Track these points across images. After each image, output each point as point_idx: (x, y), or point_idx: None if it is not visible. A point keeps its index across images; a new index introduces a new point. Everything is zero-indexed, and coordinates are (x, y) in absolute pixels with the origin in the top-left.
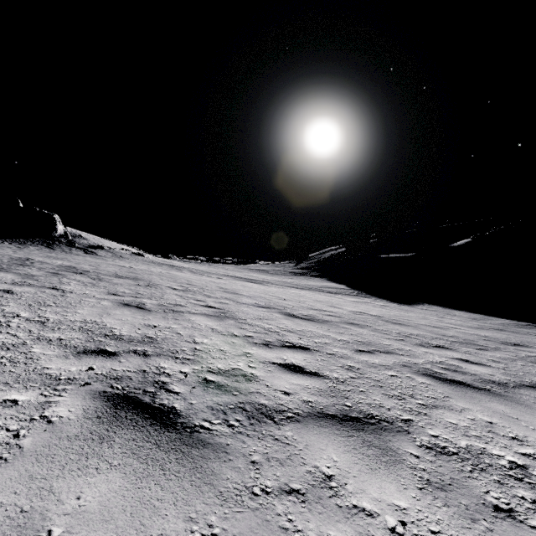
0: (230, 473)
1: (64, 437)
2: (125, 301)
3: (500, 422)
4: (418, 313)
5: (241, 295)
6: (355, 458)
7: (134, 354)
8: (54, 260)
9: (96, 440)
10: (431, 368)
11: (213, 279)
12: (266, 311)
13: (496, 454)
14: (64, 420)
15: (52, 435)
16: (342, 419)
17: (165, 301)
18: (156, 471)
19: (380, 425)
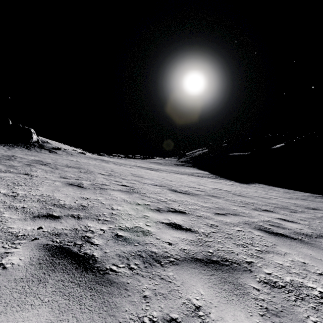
0: (128, 306)
1: (12, 280)
2: (70, 182)
3: (310, 262)
4: (252, 189)
5: (144, 178)
6: (216, 292)
7: (71, 217)
8: (30, 156)
9: (35, 281)
10: (263, 224)
11: (127, 168)
12: (159, 188)
13: (310, 286)
14: (15, 266)
15: (4, 278)
16: (207, 262)
17: (96, 182)
18: (74, 306)
19: (232, 266)
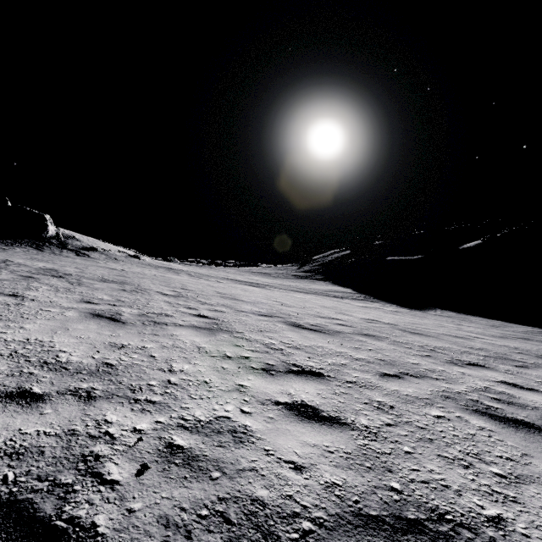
0: None
1: None
2: (97, 310)
3: None
4: (433, 320)
5: (240, 301)
6: None
7: (72, 397)
8: (37, 262)
9: None
10: (480, 399)
11: (212, 282)
12: (268, 321)
13: None
14: None
15: None
16: (395, 528)
17: (149, 309)
18: None
19: (460, 537)
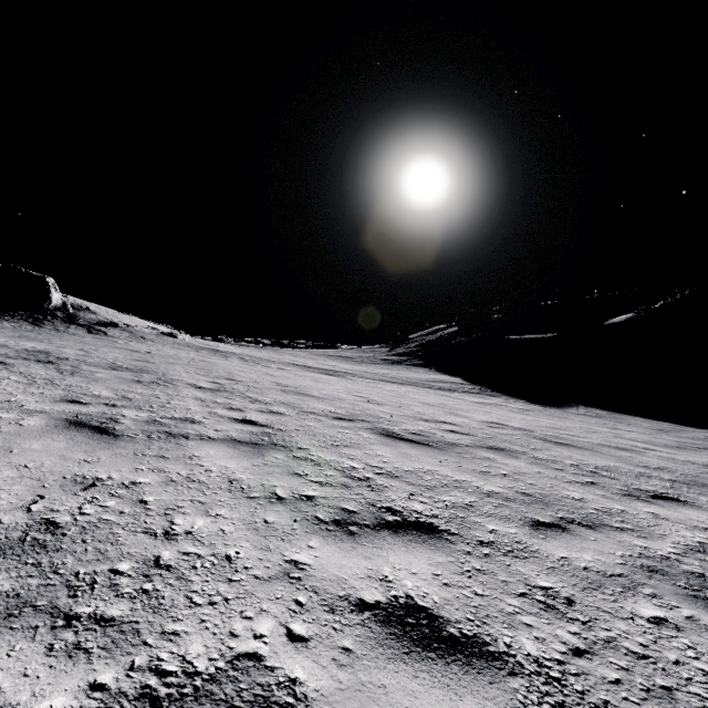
0: None
1: None
2: (81, 414)
3: None
4: (578, 422)
5: (309, 396)
6: None
7: None
8: (26, 341)
9: None
10: (705, 571)
11: (272, 370)
12: (348, 428)
13: None
14: None
15: None
16: None
17: (166, 412)
18: None
19: None
